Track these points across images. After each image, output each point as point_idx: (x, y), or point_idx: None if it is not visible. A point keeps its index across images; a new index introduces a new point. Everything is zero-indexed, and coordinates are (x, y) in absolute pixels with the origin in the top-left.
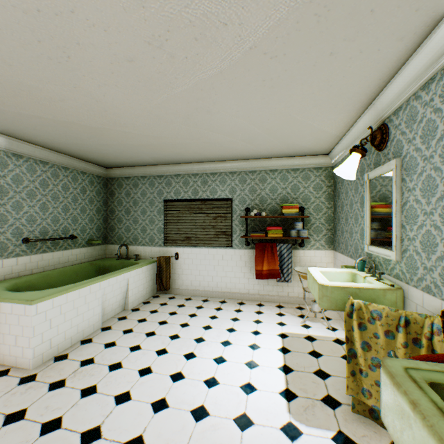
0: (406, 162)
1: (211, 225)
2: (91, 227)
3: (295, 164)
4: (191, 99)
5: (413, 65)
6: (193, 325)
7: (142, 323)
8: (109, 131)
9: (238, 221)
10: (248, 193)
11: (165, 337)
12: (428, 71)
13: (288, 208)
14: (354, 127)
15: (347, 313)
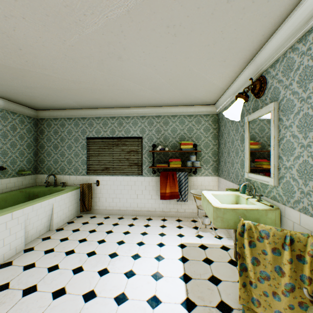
0: (283, 105)
1: (125, 157)
2: (22, 160)
3: (190, 111)
4: (103, 42)
5: (293, 20)
6: (108, 241)
7: (64, 242)
8: (29, 72)
9: (147, 155)
10: (155, 133)
11: (83, 254)
12: (307, 24)
13: (185, 144)
14: (237, 81)
15: (239, 233)
